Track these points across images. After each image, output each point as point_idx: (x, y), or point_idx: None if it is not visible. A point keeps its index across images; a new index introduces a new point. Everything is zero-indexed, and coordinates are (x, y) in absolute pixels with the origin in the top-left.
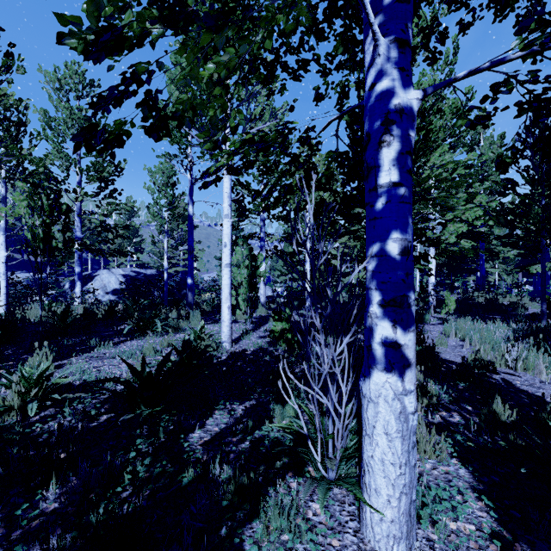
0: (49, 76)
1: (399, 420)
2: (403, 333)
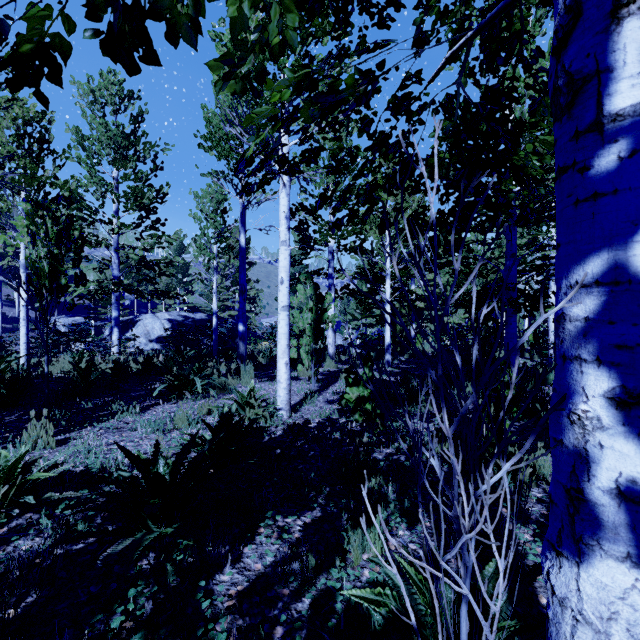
0: (82, 88)
1: None
2: None
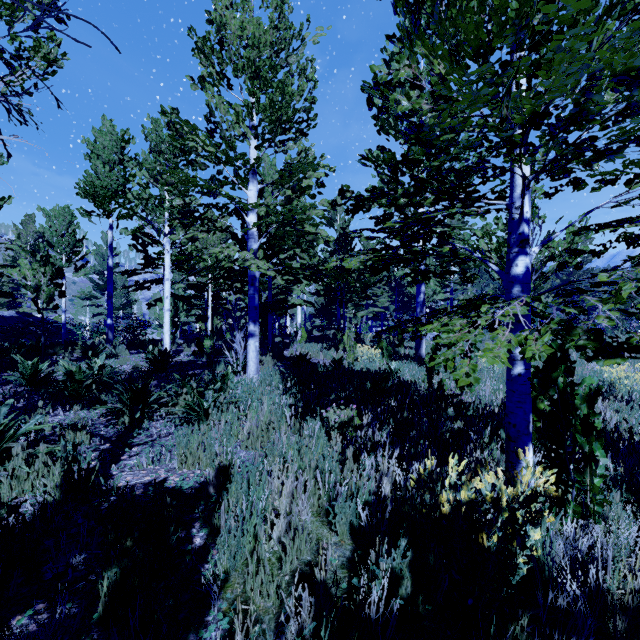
0: None
1: (255, 348)
2: (256, 328)
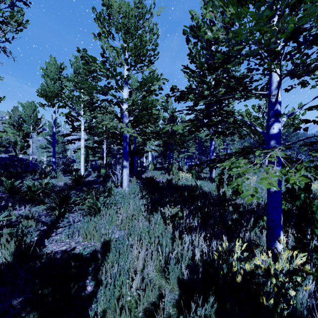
0: None
1: (127, 173)
2: (127, 163)
